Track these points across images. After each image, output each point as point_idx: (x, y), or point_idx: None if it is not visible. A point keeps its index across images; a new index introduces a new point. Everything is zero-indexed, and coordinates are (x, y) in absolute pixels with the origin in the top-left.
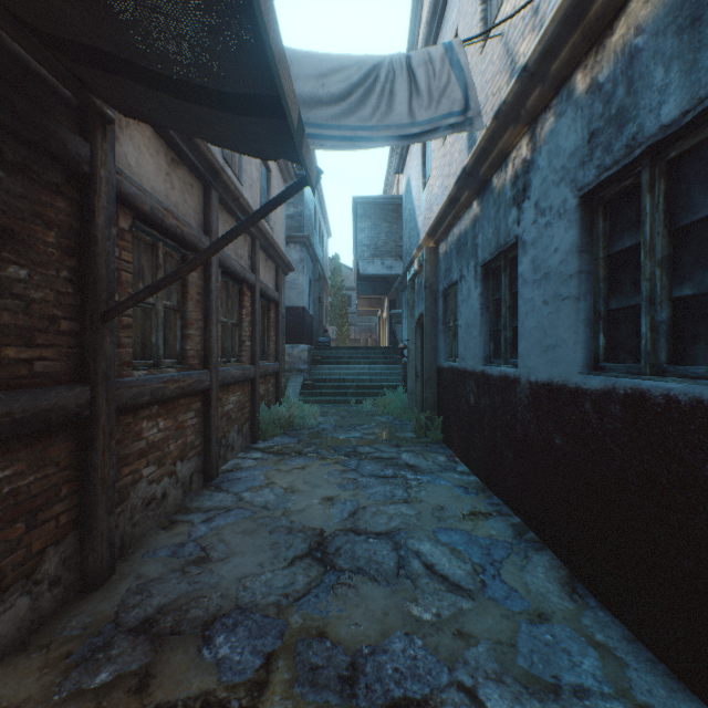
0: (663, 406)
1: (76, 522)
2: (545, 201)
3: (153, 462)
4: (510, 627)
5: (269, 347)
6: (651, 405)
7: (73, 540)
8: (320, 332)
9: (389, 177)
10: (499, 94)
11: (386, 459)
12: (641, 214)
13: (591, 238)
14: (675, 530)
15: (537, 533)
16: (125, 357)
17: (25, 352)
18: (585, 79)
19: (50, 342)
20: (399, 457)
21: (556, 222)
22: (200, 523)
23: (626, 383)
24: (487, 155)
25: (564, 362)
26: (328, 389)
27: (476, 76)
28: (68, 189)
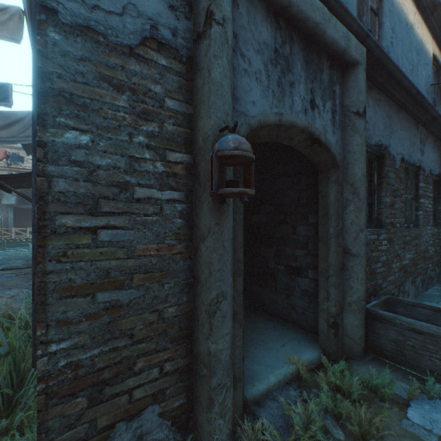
0: None
1: None
2: None
3: None
4: None
5: None
6: None
7: None
8: None
9: None
10: None
11: None
12: None
13: None
14: None
15: None
16: None
17: None
18: None
19: None
20: None
21: None
22: None
23: None
24: None
25: None
26: None
27: None
28: None
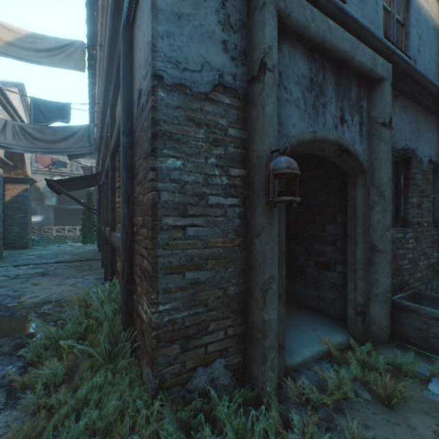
0: None
1: None
2: None
3: None
4: None
5: None
6: None
7: None
8: None
9: None
10: None
11: None
12: None
13: None
14: None
15: None
16: None
17: None
18: None
19: None
20: None
21: None
22: (91, 272)
23: None
24: None
25: None
26: None
27: None
28: None
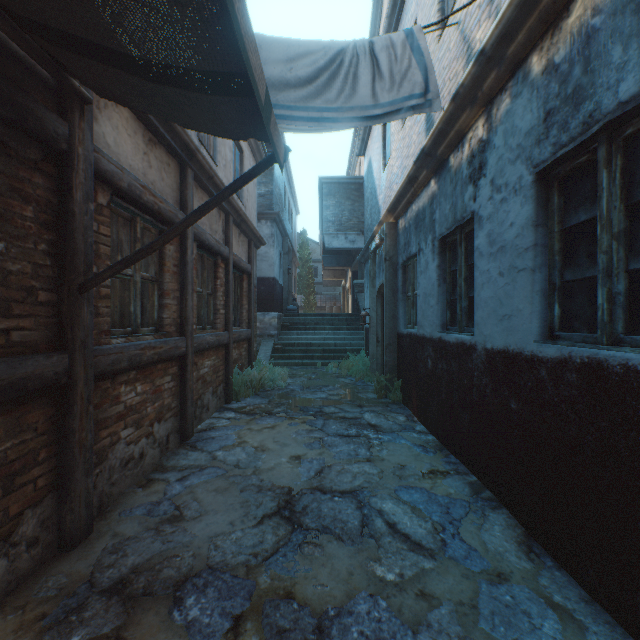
0: (621, 375)
1: (54, 484)
2: (501, 178)
3: (131, 425)
4: (471, 588)
5: (242, 315)
6: (608, 374)
7: (51, 502)
8: (289, 300)
9: (352, 159)
10: (456, 79)
11: (350, 419)
12: (597, 188)
13: (546, 213)
14: (634, 497)
15: (493, 492)
16: (103, 326)
17: (2, 322)
18: (541, 60)
19: (27, 312)
20: (362, 417)
21: (512, 198)
22: (175, 482)
23: (583, 352)
24: (444, 136)
25: (520, 331)
26: (296, 353)
27: (433, 63)
28: (46, 166)
